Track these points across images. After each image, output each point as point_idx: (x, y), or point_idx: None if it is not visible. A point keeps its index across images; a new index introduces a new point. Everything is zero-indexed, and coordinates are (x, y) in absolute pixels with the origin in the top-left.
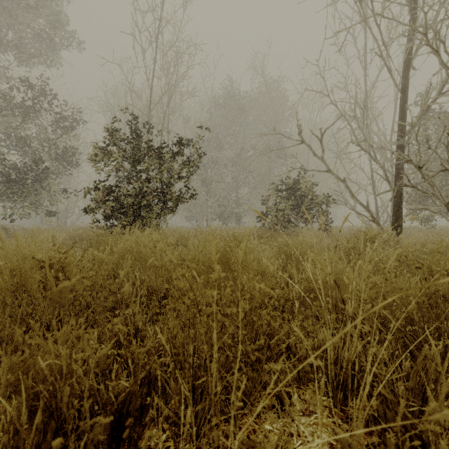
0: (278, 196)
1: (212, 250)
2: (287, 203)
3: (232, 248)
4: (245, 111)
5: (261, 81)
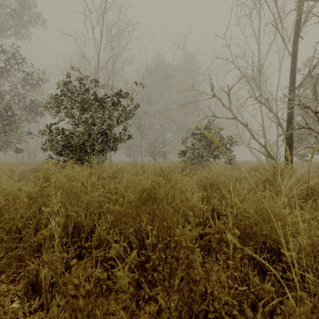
0: (194, 138)
1: (139, 188)
2: (202, 144)
3: (160, 185)
4: (169, 76)
5: (181, 55)
